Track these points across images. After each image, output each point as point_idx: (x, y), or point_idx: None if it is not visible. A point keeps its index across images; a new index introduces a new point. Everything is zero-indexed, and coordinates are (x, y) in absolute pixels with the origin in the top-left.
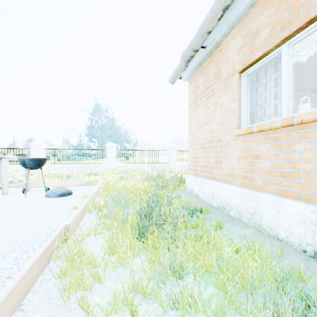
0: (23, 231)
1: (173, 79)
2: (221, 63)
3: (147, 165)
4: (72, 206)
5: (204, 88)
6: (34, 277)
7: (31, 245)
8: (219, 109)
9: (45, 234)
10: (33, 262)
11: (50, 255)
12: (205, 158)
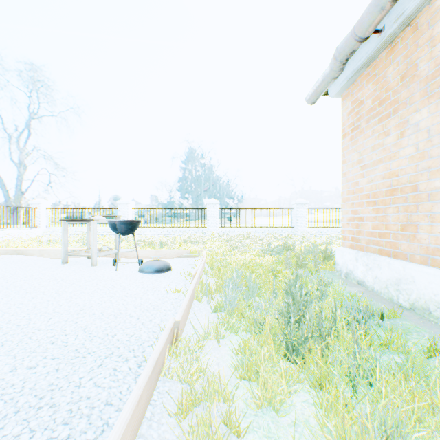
0: (119, 322)
1: (314, 96)
2: (417, 51)
3: (262, 229)
4: (173, 288)
5: (375, 103)
6: (142, 411)
7: (131, 348)
8: (412, 133)
9: (146, 331)
10: (141, 388)
11: (158, 371)
12: (378, 221)
